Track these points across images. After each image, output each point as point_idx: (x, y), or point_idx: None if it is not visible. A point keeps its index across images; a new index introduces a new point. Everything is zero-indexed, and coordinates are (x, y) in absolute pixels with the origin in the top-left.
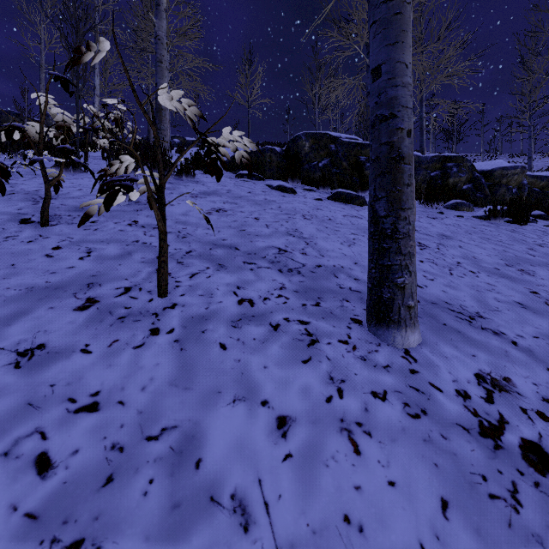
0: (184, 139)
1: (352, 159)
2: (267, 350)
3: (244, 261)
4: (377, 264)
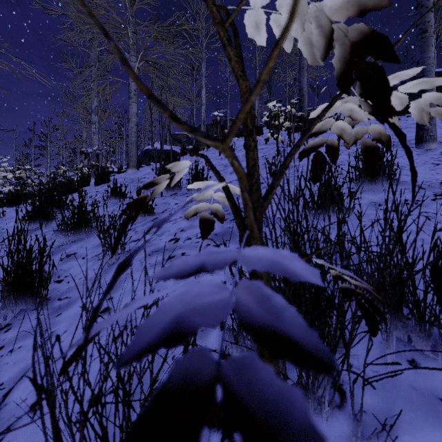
0: None
1: None
2: None
3: None
4: (417, 125)
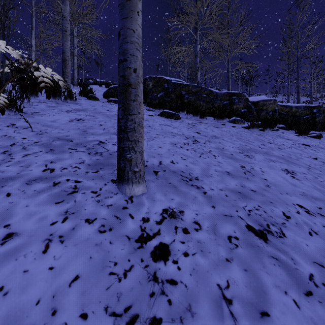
0: (96, 80)
1: (178, 92)
2: (37, 196)
3: (70, 148)
4: (119, 147)
